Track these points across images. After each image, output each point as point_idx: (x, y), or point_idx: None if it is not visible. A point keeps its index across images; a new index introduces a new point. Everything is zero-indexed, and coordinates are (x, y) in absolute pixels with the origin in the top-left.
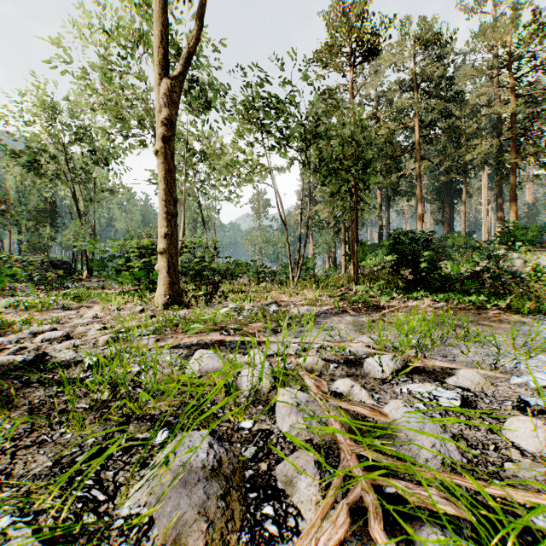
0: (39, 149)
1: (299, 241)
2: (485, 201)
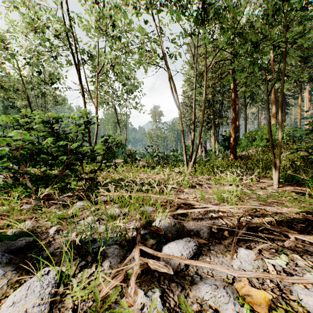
0: (2, 71)
1: (193, 124)
2: (306, 109)
